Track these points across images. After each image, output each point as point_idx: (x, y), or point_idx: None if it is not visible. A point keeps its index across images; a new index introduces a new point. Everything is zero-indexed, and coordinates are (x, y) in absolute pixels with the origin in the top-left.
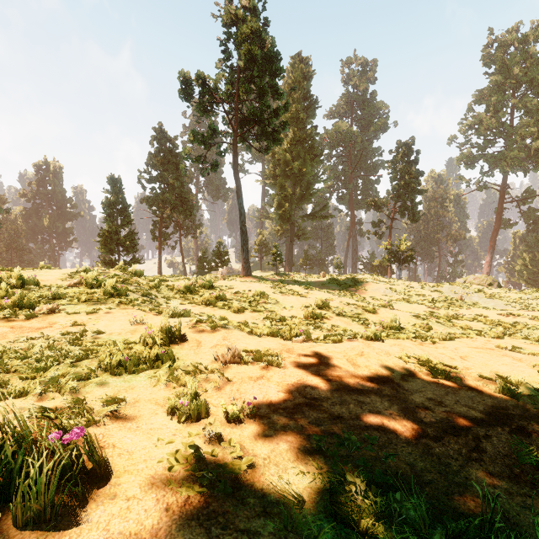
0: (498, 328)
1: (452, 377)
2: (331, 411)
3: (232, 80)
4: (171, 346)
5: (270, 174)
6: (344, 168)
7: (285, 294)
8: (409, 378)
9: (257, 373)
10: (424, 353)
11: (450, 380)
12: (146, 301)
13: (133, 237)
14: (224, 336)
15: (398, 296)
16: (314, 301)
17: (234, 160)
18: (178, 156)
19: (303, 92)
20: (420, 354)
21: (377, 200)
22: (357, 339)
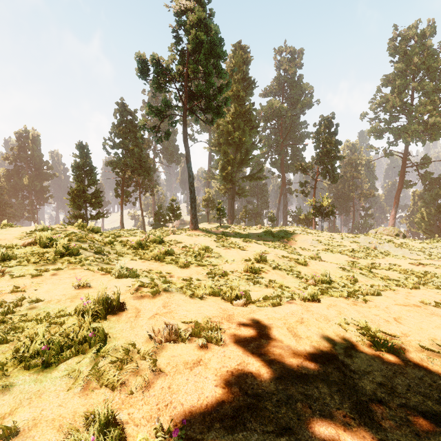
0: (412, 277)
1: (394, 348)
2: (277, 418)
3: (182, 62)
4: (107, 318)
5: (215, 142)
6: (277, 138)
7: (227, 248)
8: (353, 352)
9: (194, 355)
10: (360, 316)
11: (393, 353)
12: (98, 259)
13: (98, 195)
14: (165, 302)
15: (323, 246)
16: (253, 255)
17: (184, 130)
18: (137, 126)
19: (243, 74)
20: (357, 317)
21: (304, 165)
22: (295, 300)
